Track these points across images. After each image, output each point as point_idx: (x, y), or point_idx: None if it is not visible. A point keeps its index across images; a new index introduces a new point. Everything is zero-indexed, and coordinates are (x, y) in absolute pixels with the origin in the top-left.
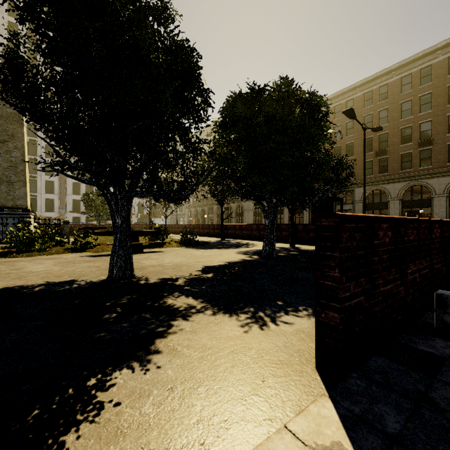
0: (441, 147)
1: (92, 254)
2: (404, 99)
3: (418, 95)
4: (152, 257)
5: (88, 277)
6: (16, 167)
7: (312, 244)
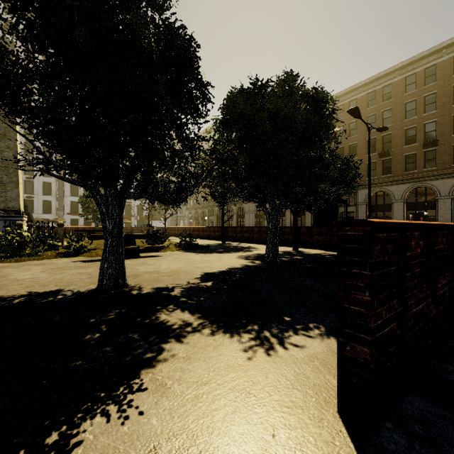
0: (446, 148)
1: (85, 259)
2: (408, 99)
3: (422, 95)
4: (148, 263)
5: (76, 286)
6: (8, 168)
7: (316, 247)
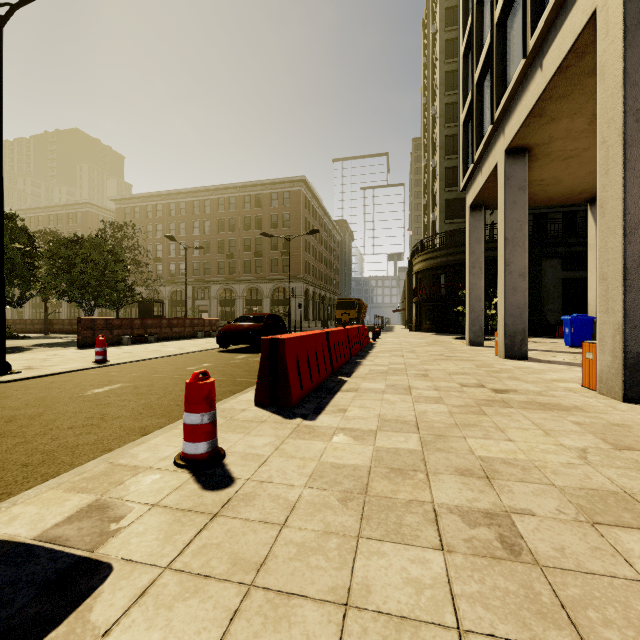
0: (268, 260)
1: None
2: (246, 214)
3: (254, 215)
4: None
5: None
6: None
7: None
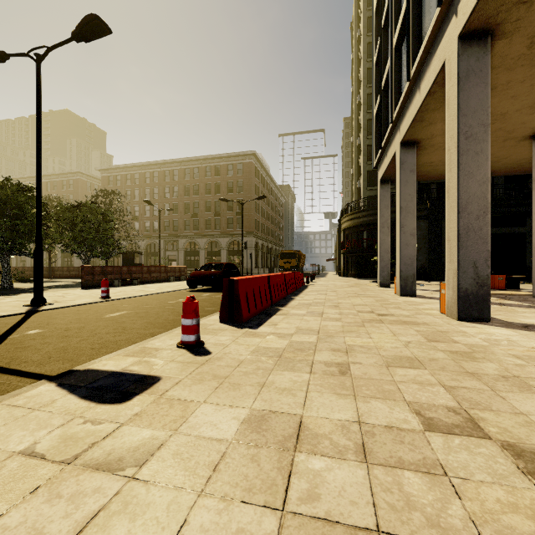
0: (225, 219)
1: None
2: (207, 182)
3: (214, 182)
4: None
5: None
6: None
7: None
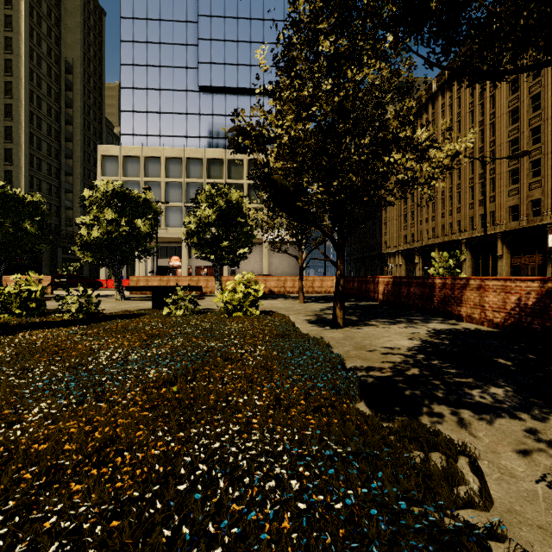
0: None
1: None
2: None
3: None
4: None
5: None
6: None
7: None
